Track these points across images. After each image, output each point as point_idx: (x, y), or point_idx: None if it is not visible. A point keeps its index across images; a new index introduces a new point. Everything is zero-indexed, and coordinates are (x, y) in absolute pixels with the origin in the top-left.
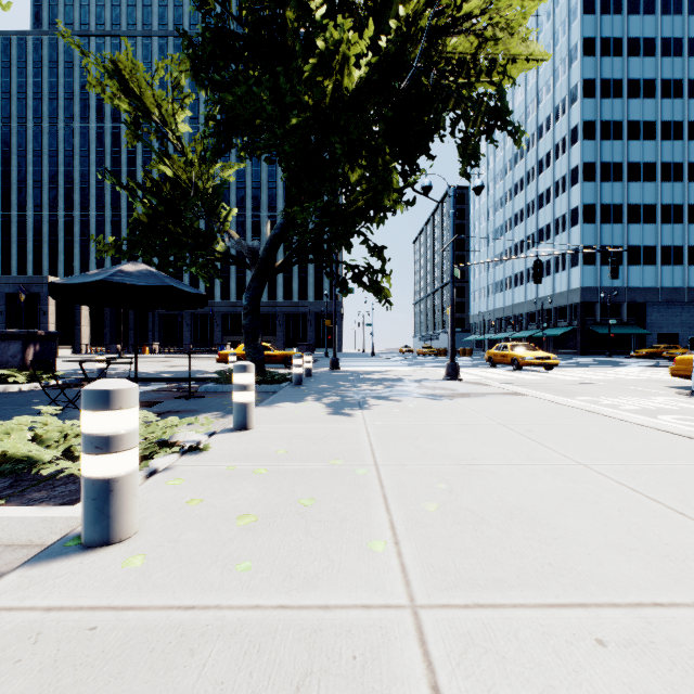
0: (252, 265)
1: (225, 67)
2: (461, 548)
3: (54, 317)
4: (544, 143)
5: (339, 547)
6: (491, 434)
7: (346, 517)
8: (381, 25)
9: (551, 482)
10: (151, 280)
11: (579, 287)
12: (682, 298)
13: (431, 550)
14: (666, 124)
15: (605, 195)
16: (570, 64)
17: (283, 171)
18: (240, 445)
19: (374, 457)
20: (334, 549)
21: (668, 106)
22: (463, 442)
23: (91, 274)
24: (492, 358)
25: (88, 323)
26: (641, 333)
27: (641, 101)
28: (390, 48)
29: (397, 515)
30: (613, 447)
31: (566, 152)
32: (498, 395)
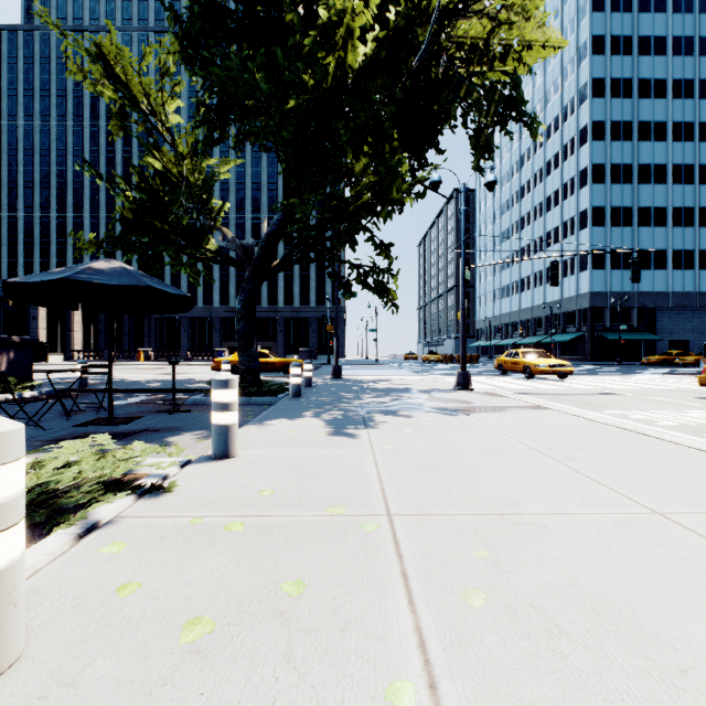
0: (246, 265)
1: (215, 46)
2: (540, 699)
3: (45, 322)
4: (552, 144)
5: (339, 697)
6: (526, 463)
7: (350, 622)
8: (387, 2)
9: (629, 545)
10: (124, 279)
11: (588, 292)
12: (693, 303)
13: (491, 705)
14: (677, 125)
15: (615, 198)
16: (579, 63)
17: (280, 162)
18: (216, 481)
19: (386, 500)
20: (330, 704)
21: (679, 107)
22: (495, 477)
23: (55, 272)
24: (503, 365)
25: (80, 329)
26: (651, 339)
27: (651, 101)
28: (398, 22)
29: (426, 617)
30: (682, 483)
31: (575, 153)
32: (518, 409)
